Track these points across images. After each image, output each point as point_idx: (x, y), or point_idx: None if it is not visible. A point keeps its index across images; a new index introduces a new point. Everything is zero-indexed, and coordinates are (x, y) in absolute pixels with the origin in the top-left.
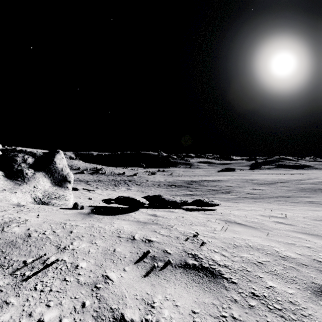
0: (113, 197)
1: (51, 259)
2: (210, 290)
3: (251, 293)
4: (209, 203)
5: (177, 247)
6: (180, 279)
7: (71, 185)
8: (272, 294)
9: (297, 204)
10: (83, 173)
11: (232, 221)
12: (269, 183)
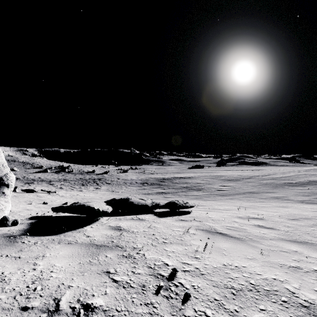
0: (77, 199)
1: None
2: None
3: None
4: (183, 206)
5: None
6: None
7: (10, 190)
8: None
9: (264, 200)
10: (47, 172)
11: (213, 230)
12: (236, 180)
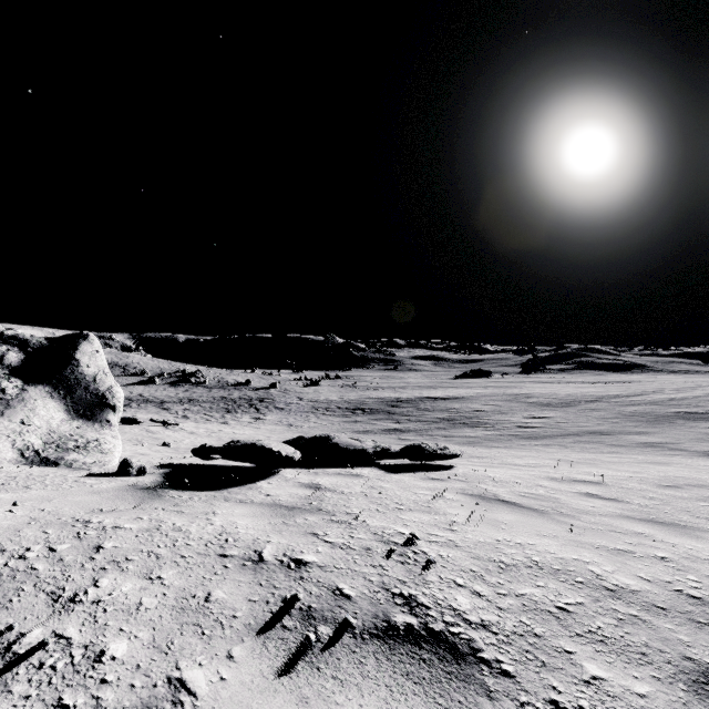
0: (222, 439)
1: (30, 638)
2: (450, 702)
3: (551, 702)
4: (437, 453)
5: (367, 578)
6: (374, 675)
7: (118, 417)
8: (600, 702)
9: (622, 448)
10: (154, 384)
11: (491, 497)
12: (563, 404)
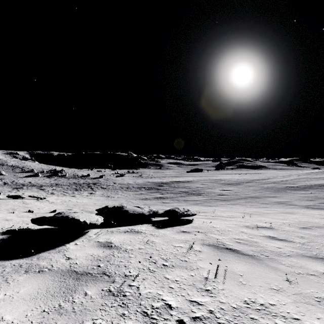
0: (68, 205)
1: None
2: None
3: None
4: (184, 214)
5: None
6: None
7: None
8: None
9: (268, 205)
10: (38, 176)
11: (221, 246)
12: (236, 183)
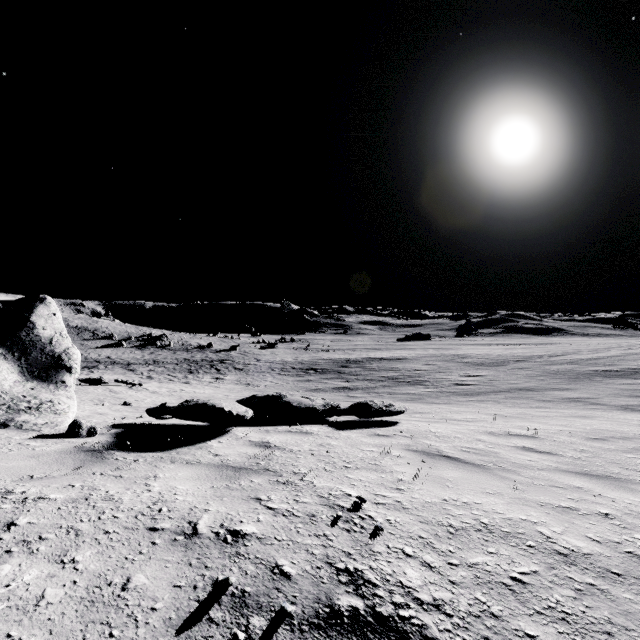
0: (182, 398)
1: None
2: None
3: None
4: (383, 410)
5: (309, 552)
6: None
7: (74, 378)
8: None
9: (548, 403)
10: (121, 347)
11: (435, 452)
12: (494, 364)
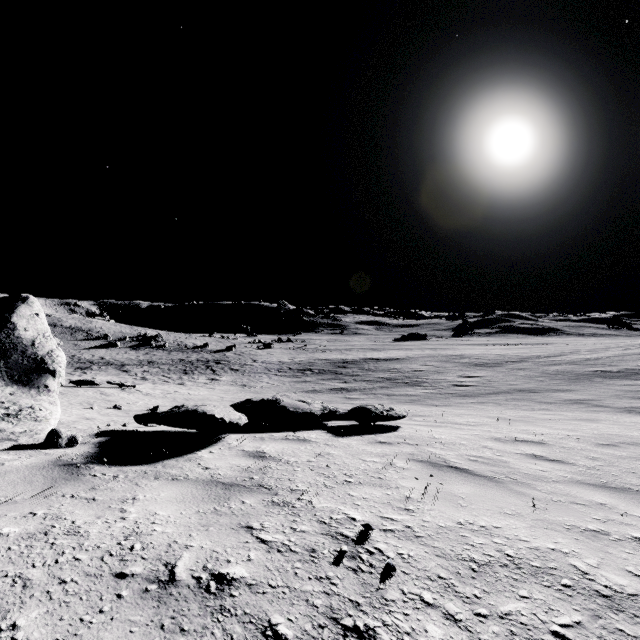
0: (176, 400)
1: None
2: None
3: None
4: (384, 415)
5: (309, 602)
6: None
7: (58, 382)
8: None
9: (550, 405)
10: (116, 347)
11: (442, 463)
12: (492, 364)
